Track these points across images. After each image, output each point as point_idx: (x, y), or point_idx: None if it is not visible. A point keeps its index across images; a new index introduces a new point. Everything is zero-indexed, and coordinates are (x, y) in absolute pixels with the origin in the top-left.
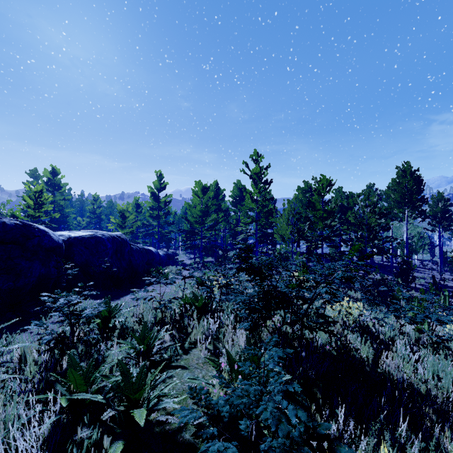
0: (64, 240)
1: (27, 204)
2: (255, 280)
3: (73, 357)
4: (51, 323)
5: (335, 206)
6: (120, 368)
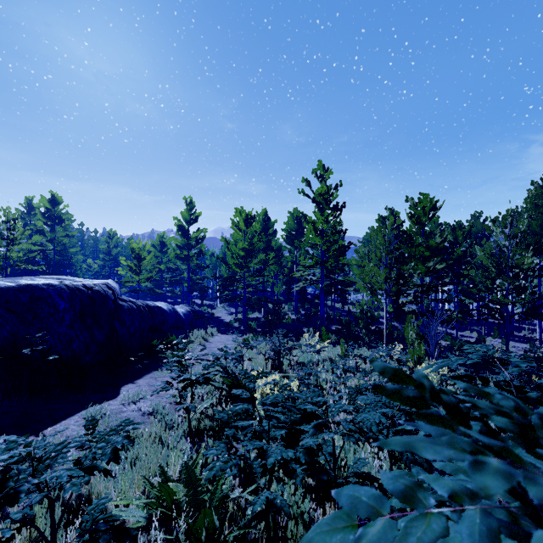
0: None
1: None
2: None
3: None
4: None
5: (443, 240)
6: None
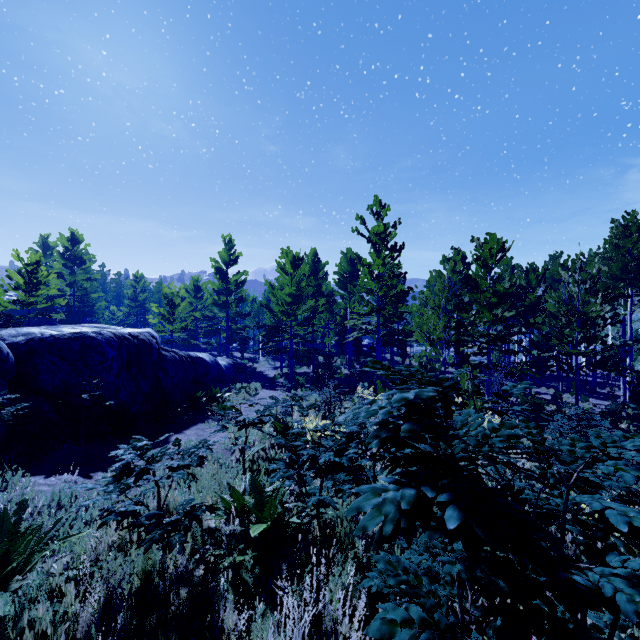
0: (18, 343)
1: (17, 283)
2: None
3: None
4: None
5: (511, 285)
6: None
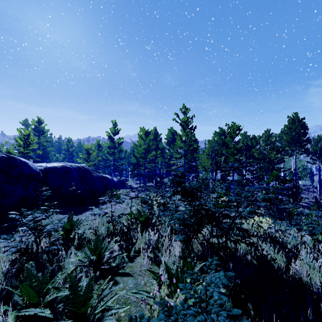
0: (41, 169)
1: (19, 144)
2: (187, 201)
3: (30, 270)
4: (19, 236)
5: (242, 145)
6: (69, 282)
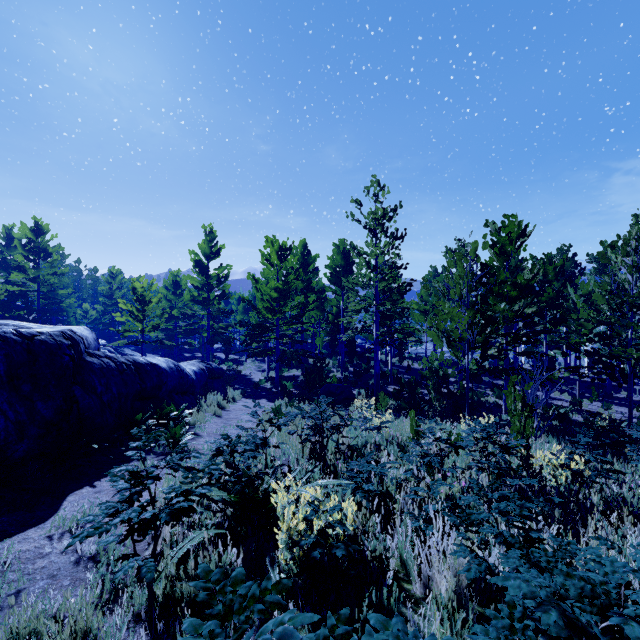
0: None
1: None
2: None
3: None
4: None
5: (534, 275)
6: None
